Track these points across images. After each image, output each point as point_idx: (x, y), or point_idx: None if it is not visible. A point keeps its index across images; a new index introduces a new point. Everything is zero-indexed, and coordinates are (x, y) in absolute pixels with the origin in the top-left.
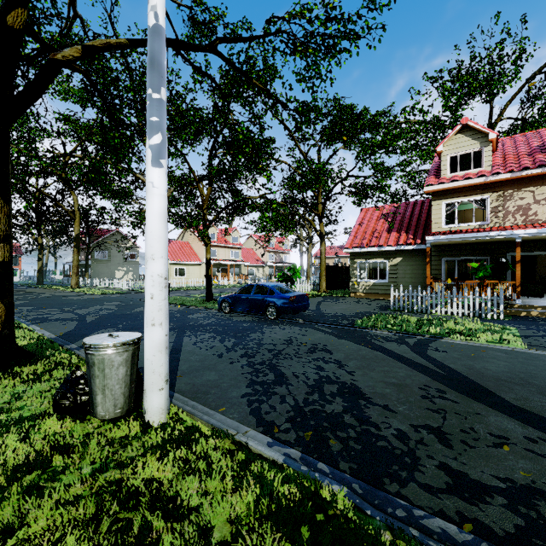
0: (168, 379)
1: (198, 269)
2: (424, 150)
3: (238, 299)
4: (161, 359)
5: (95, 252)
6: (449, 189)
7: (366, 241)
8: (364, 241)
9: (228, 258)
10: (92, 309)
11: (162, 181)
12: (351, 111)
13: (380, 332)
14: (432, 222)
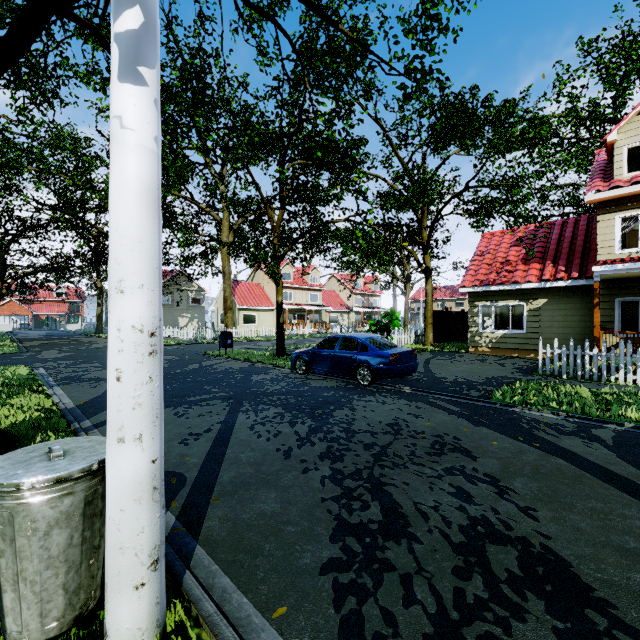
0: (159, 557)
1: (270, 315)
2: (569, 153)
3: (317, 356)
4: (140, 517)
5: None
6: (627, 197)
7: (492, 277)
8: (490, 277)
9: (305, 302)
10: None
11: (143, 115)
12: (473, 96)
13: (538, 413)
14: (599, 246)
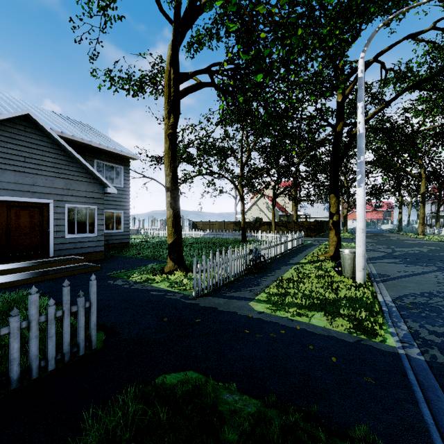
0: (364, 268)
1: None
2: None
3: None
4: (360, 260)
5: None
6: None
7: None
8: None
9: None
10: (407, 249)
11: (361, 192)
12: None
13: None
14: None
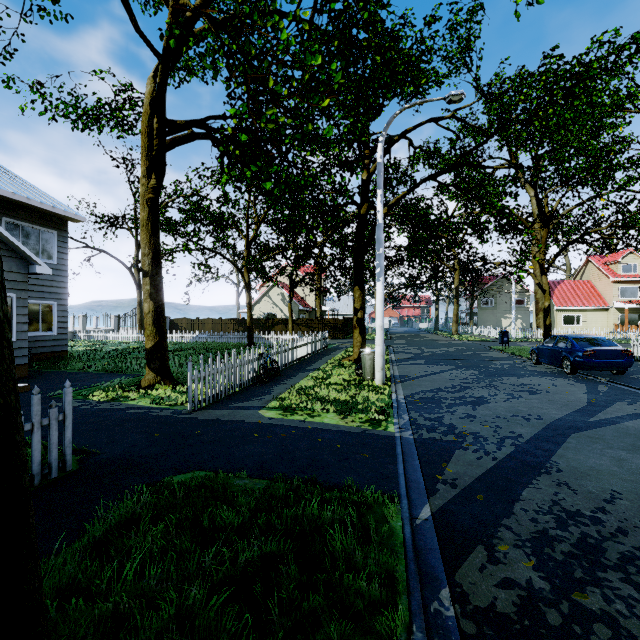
0: (383, 369)
1: (602, 315)
2: None
3: (542, 350)
4: (379, 359)
5: (480, 300)
6: None
7: None
8: None
9: None
10: (436, 349)
11: (380, 287)
12: None
13: None
14: None
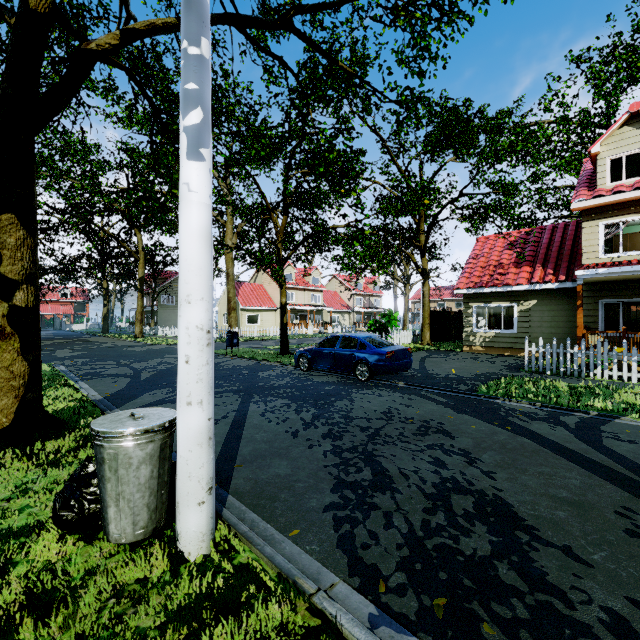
0: (212, 486)
1: (273, 315)
2: (563, 158)
3: (319, 354)
4: (201, 457)
5: (161, 297)
6: (609, 205)
7: (485, 279)
8: (483, 279)
9: (307, 302)
10: (151, 362)
11: (203, 181)
12: (466, 109)
13: (516, 404)
14: (584, 250)
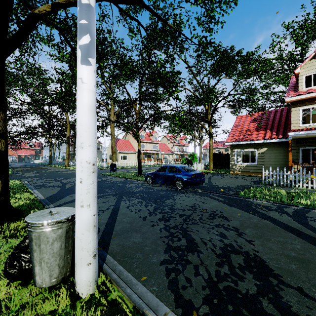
0: (96, 253)
1: (134, 155)
2: (279, 77)
3: (157, 175)
4: (89, 237)
5: None
6: (305, 99)
7: (241, 137)
8: (240, 137)
9: (151, 149)
10: (71, 179)
11: (90, 77)
12: (232, 51)
13: (260, 201)
14: (292, 122)
